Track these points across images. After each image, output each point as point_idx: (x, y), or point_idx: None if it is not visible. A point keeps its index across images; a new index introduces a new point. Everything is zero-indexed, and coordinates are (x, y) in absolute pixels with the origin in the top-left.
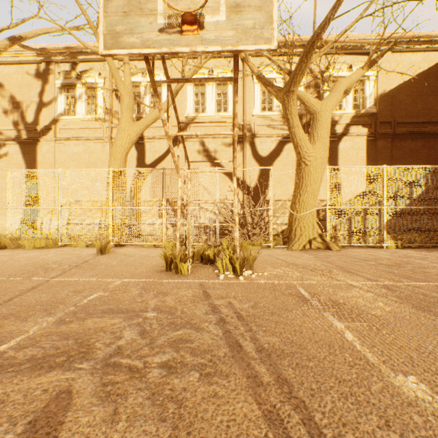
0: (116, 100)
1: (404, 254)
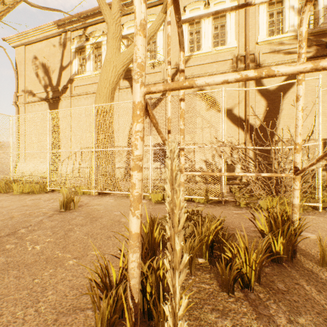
0: None
1: None
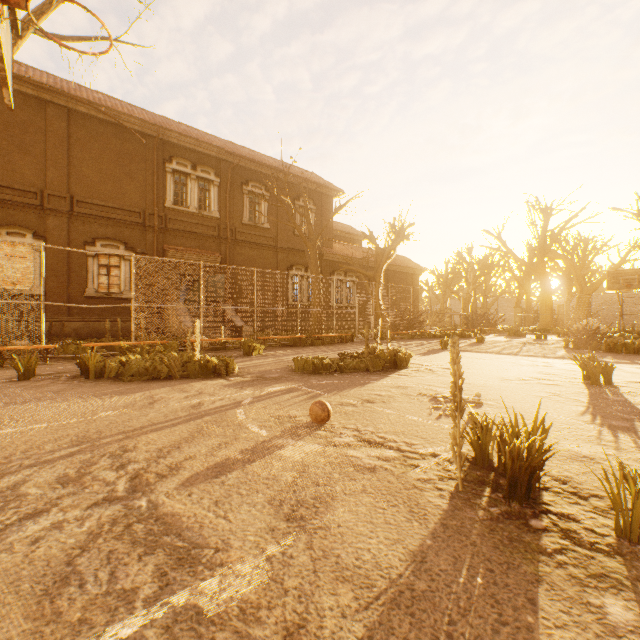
0: None
1: None
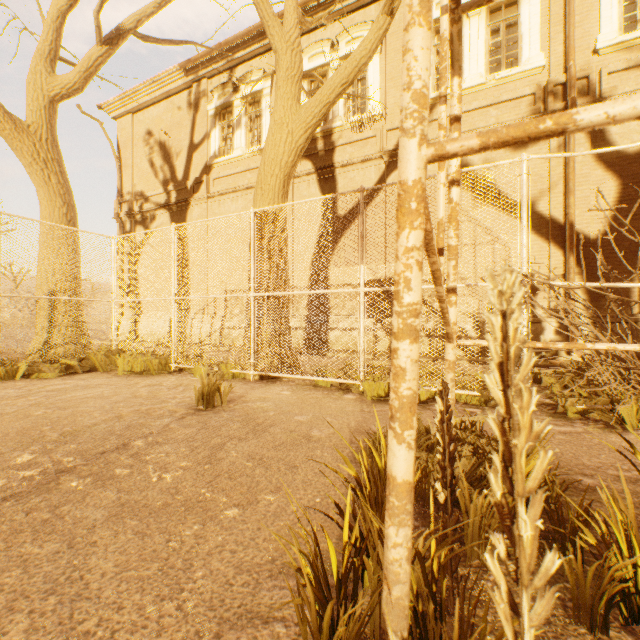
0: None
1: None
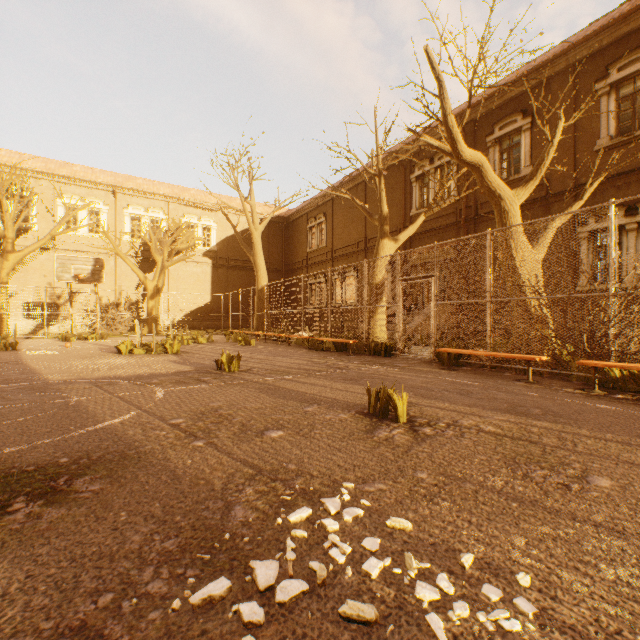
0: None
1: None
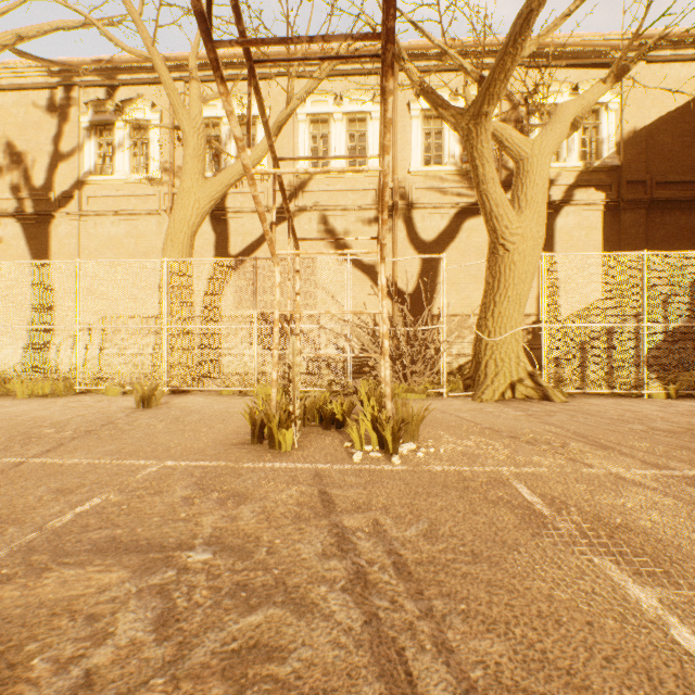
0: (181, 148)
1: (688, 409)
